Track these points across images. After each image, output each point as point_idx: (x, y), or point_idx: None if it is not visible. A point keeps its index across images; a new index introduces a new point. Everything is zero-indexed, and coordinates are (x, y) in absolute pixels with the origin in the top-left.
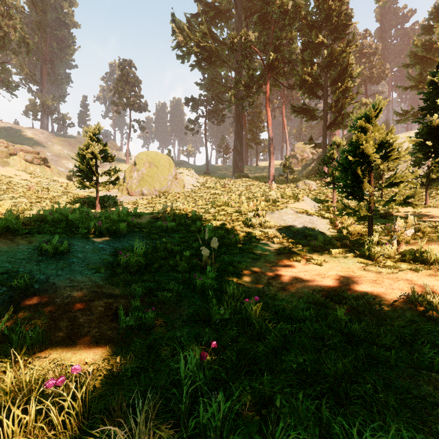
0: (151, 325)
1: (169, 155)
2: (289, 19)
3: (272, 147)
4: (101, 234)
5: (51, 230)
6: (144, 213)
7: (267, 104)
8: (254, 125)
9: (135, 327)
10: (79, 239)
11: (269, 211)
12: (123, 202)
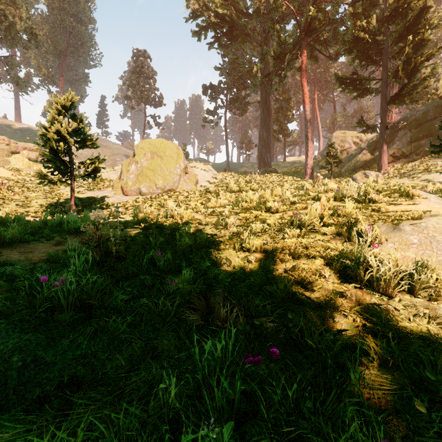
0: None
1: (184, 150)
2: None
3: (310, 133)
4: None
5: None
6: (103, 224)
7: (304, 78)
8: (282, 115)
9: None
10: None
11: (381, 224)
12: (111, 203)
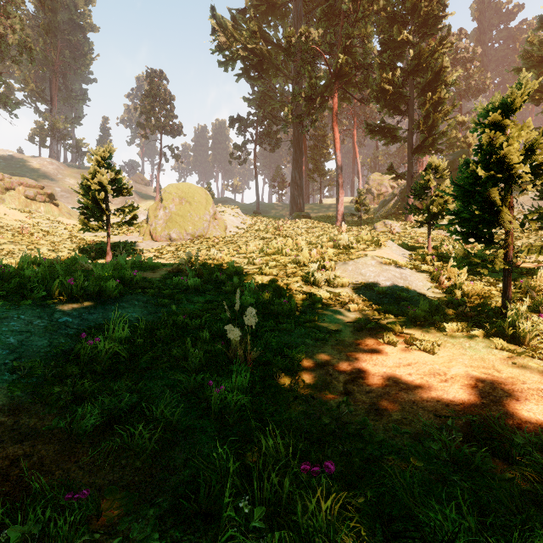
0: None
1: (209, 190)
2: (363, 11)
3: (341, 178)
4: (73, 299)
5: None
6: (164, 264)
7: (335, 122)
8: (318, 152)
9: None
10: (26, 309)
11: (341, 261)
12: (143, 249)
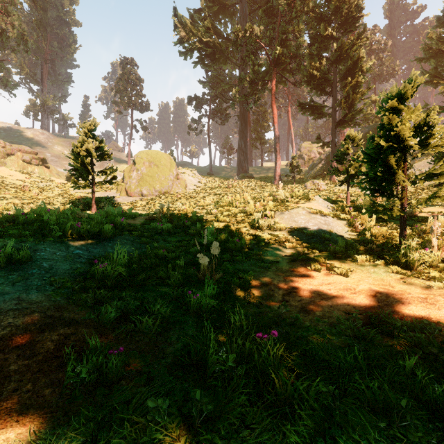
0: (115, 377)
1: (171, 155)
2: (296, 12)
3: (278, 146)
4: (80, 238)
5: (17, 232)
6: (140, 214)
7: (273, 101)
8: (259, 125)
9: (89, 382)
10: (50, 244)
11: (278, 211)
12: (121, 202)
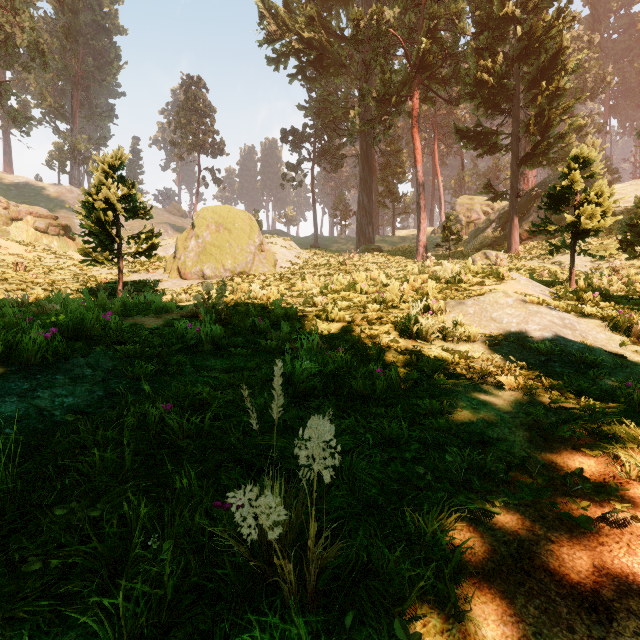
0: None
1: (256, 218)
2: None
3: (423, 200)
4: None
5: None
6: (182, 307)
7: (415, 128)
8: (390, 172)
9: None
10: None
11: (452, 300)
12: (167, 289)
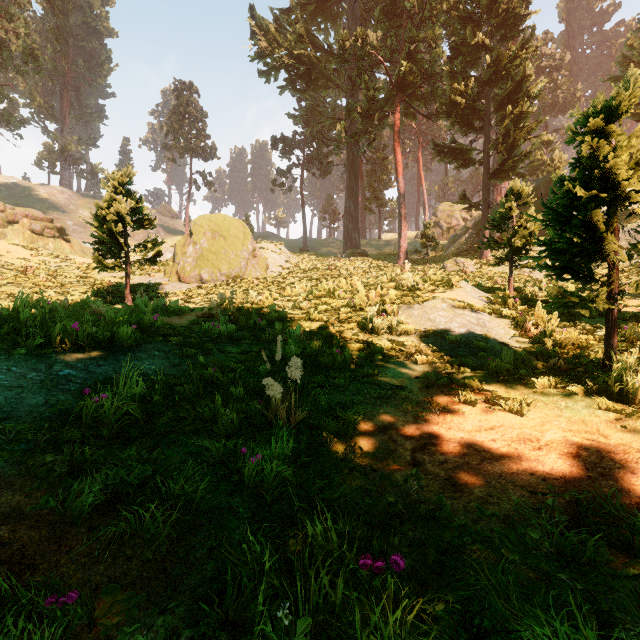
0: None
1: (248, 223)
2: (430, 10)
3: (404, 209)
4: (79, 348)
5: None
6: (192, 309)
7: (396, 142)
8: (376, 178)
9: None
10: (19, 359)
11: (404, 305)
12: (169, 292)
